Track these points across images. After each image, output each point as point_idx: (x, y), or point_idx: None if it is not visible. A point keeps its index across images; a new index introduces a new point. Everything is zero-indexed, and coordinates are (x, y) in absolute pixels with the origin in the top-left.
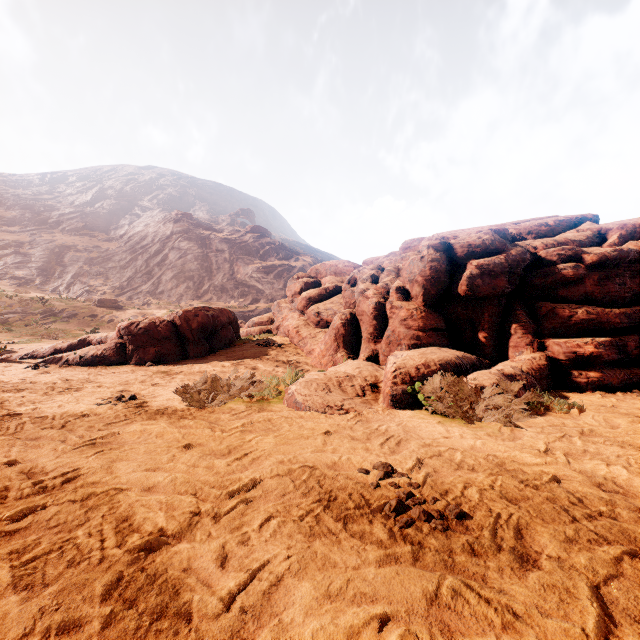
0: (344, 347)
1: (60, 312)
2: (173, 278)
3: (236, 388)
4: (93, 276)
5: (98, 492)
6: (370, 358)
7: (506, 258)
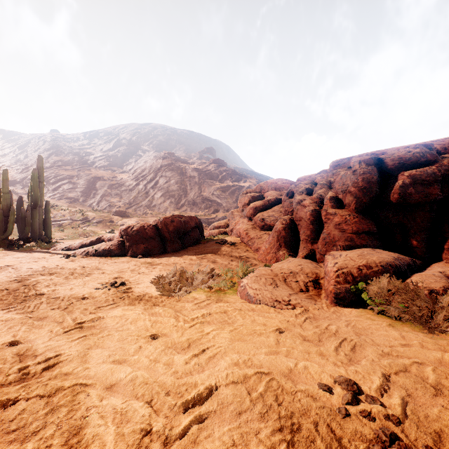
0: (285, 246)
1: (92, 219)
2: (161, 196)
3: (198, 281)
4: (113, 196)
5: (65, 387)
6: (308, 256)
7: (438, 168)
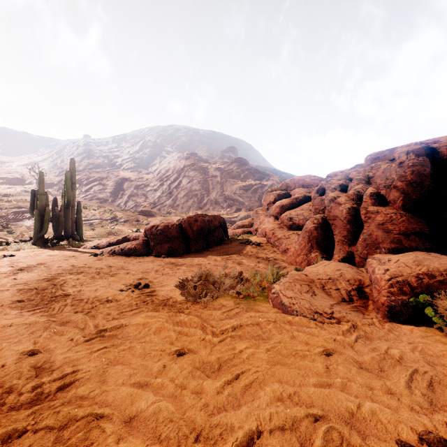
0: (317, 248)
1: (120, 219)
2: (184, 196)
3: (225, 286)
4: (139, 196)
5: (79, 416)
6: (345, 259)
7: None
